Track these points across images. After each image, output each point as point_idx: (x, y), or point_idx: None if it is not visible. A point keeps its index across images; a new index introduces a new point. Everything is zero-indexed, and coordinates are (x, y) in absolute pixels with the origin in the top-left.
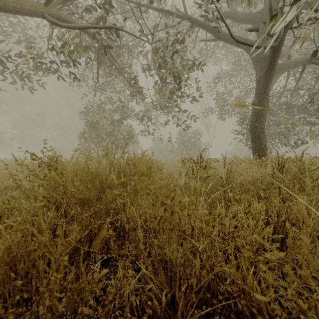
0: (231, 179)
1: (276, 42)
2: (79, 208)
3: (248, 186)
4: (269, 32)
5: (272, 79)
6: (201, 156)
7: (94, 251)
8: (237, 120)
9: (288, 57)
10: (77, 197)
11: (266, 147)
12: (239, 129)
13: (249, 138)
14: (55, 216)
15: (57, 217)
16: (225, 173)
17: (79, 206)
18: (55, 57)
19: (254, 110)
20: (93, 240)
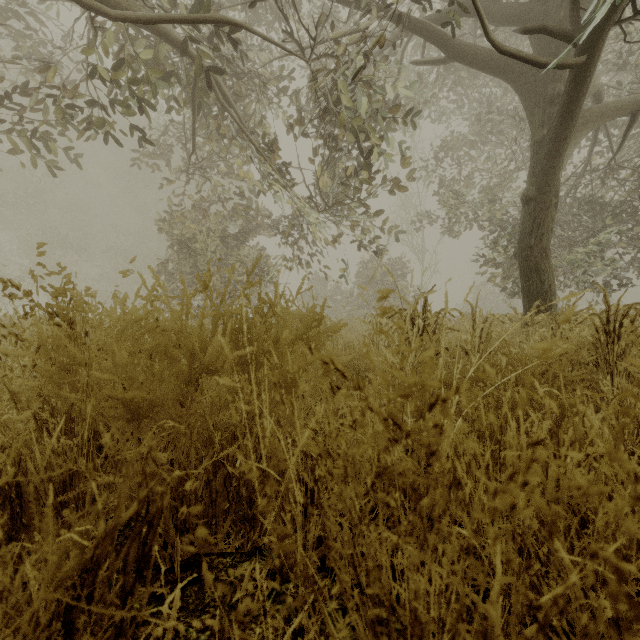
0: (488, 355)
1: (584, 56)
2: (105, 434)
3: (561, 370)
4: (569, 33)
5: (569, 140)
6: (426, 303)
7: (171, 542)
8: (483, 236)
9: (597, 99)
10: (120, 398)
11: (554, 290)
12: (489, 254)
13: (510, 274)
14: (70, 447)
15: (69, 450)
16: (475, 342)
17: (128, 422)
18: (109, 109)
19: (528, 211)
20: (155, 532)
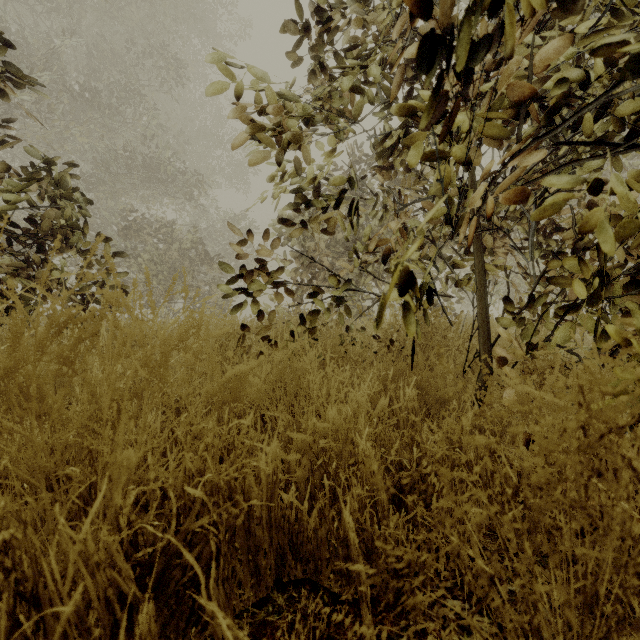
0: None
1: None
2: None
3: None
4: None
5: None
6: None
7: None
8: None
9: None
10: None
11: None
12: None
13: None
14: None
15: None
16: None
17: None
18: None
19: None
20: None
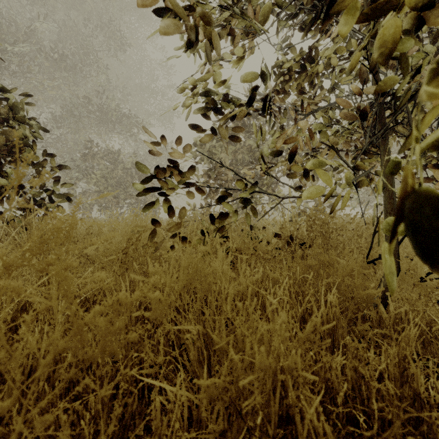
0: None
1: None
2: None
3: None
4: None
5: None
6: None
7: None
8: None
9: None
10: None
11: None
12: None
13: None
14: None
15: None
16: None
17: None
18: None
19: None
20: None
